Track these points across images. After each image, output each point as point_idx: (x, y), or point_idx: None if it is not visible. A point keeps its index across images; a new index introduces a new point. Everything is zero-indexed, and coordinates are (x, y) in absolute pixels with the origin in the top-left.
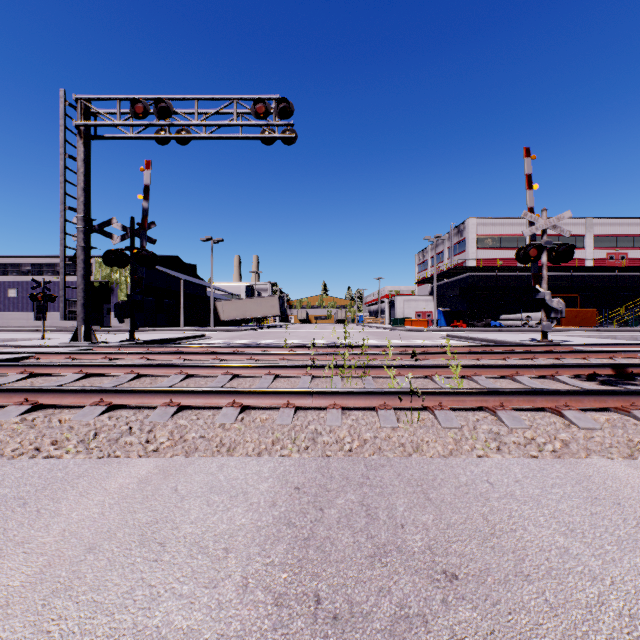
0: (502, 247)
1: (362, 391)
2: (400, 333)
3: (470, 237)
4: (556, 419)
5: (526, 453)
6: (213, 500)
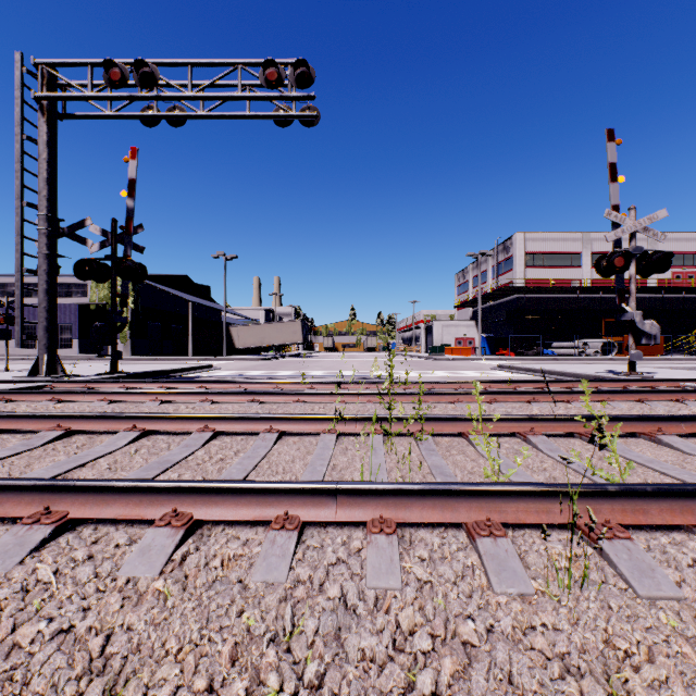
0: (554, 265)
1: (437, 490)
2: (441, 363)
3: (518, 254)
4: None
5: None
6: None
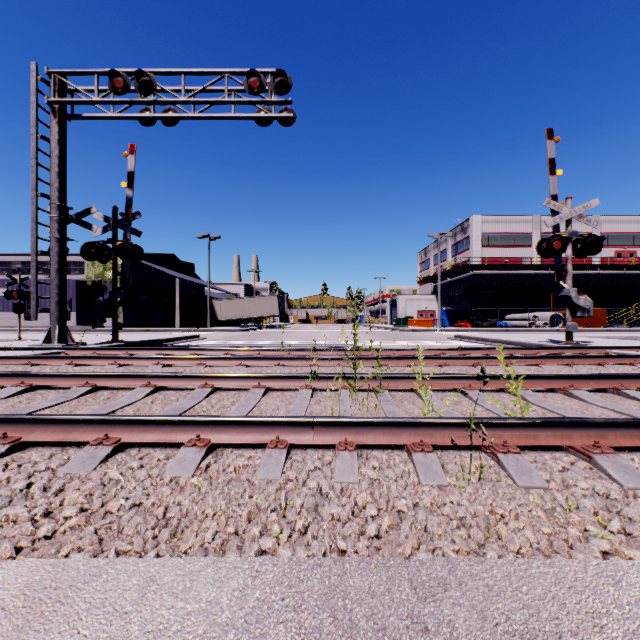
0: (507, 245)
1: (386, 422)
2: (404, 333)
3: (474, 235)
4: None
5: None
6: None
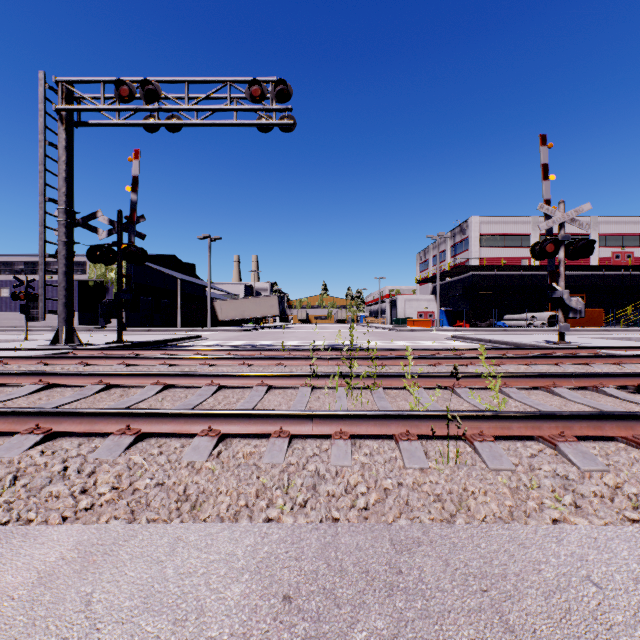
0: (506, 246)
1: (377, 414)
2: (403, 334)
3: (473, 235)
4: (638, 455)
5: (622, 516)
6: (142, 632)
